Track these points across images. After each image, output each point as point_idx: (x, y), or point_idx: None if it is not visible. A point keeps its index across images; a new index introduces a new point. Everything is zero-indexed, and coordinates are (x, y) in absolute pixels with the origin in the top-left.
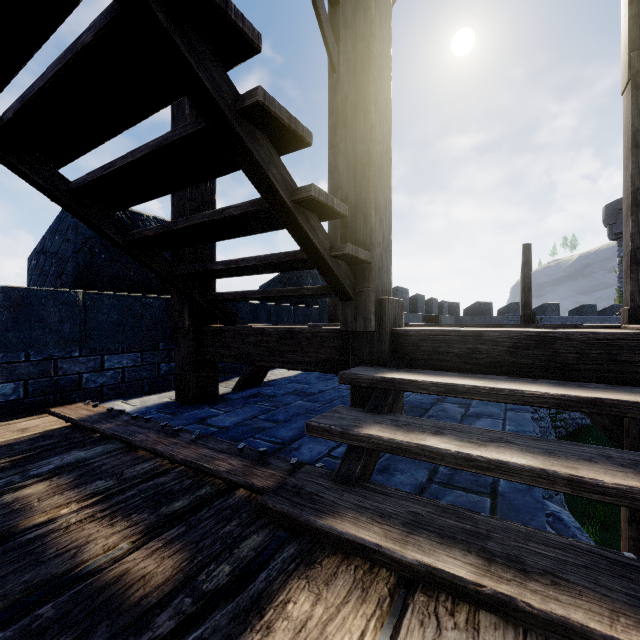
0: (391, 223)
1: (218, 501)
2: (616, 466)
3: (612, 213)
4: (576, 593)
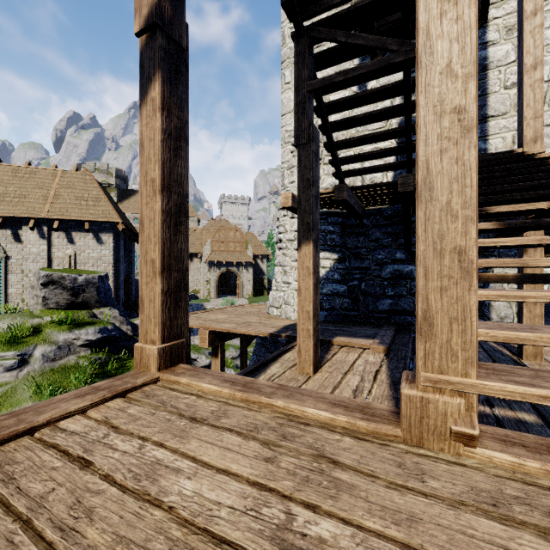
0: (417, 281)
1: None
2: None
3: None
4: None
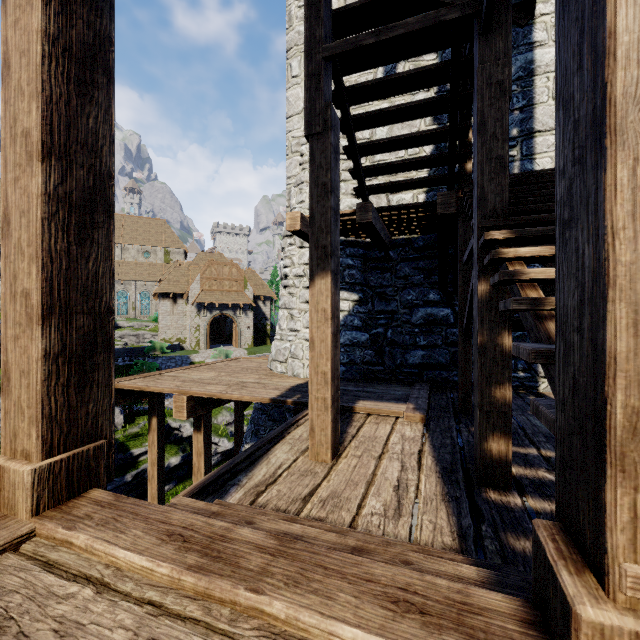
0: (606, 338)
1: None
2: None
3: None
4: None
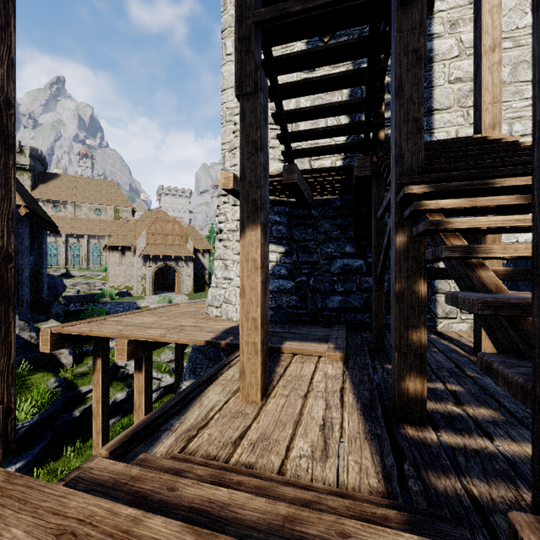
0: None
1: (487, 534)
2: None
3: None
4: None
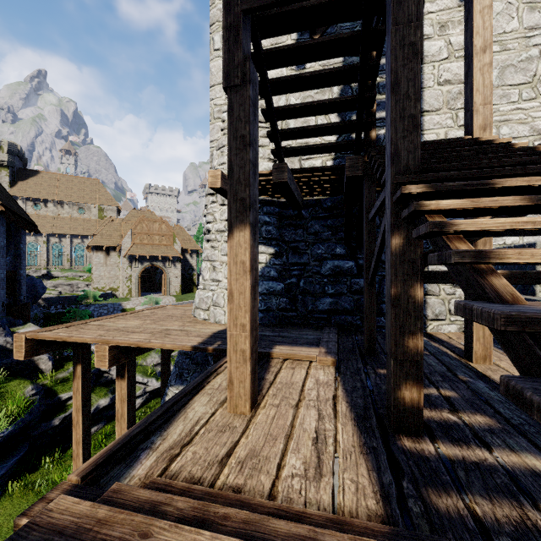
0: None
1: None
2: (215, 532)
3: None
4: (266, 514)
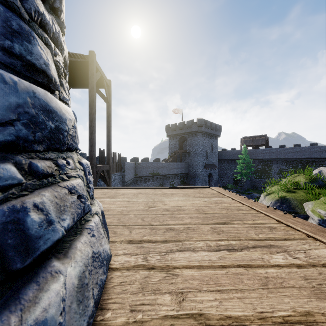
0: None
1: None
2: None
3: (167, 128)
4: None
